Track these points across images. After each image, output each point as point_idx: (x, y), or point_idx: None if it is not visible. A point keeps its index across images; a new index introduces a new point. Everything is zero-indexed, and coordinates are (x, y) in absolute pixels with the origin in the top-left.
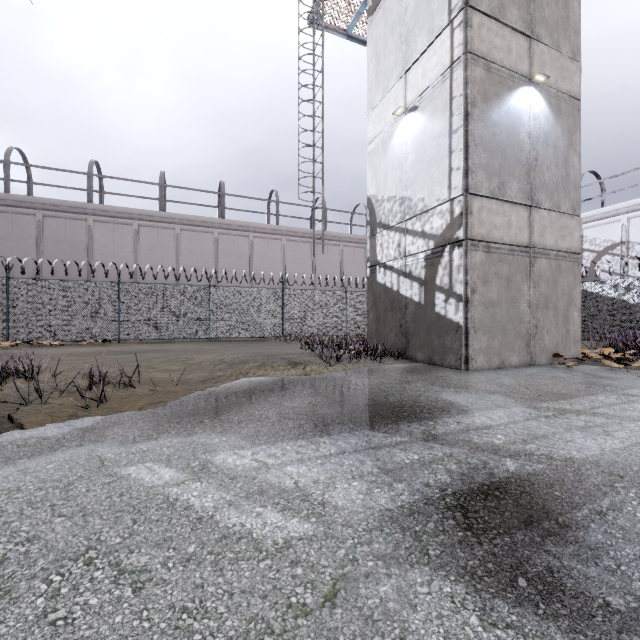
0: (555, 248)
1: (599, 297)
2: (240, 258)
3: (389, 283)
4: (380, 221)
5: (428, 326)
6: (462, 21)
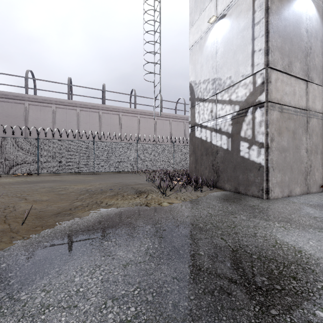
0: (321, 111)
1: None
2: (114, 127)
3: (204, 137)
4: (198, 97)
5: (234, 165)
6: None
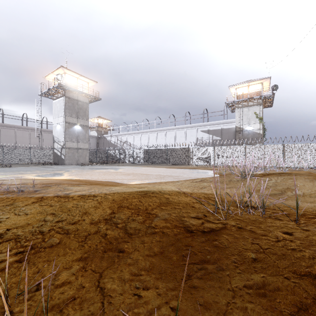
0: (83, 148)
1: (110, 154)
2: (11, 137)
3: (56, 152)
4: (55, 140)
5: (61, 159)
6: (64, 117)
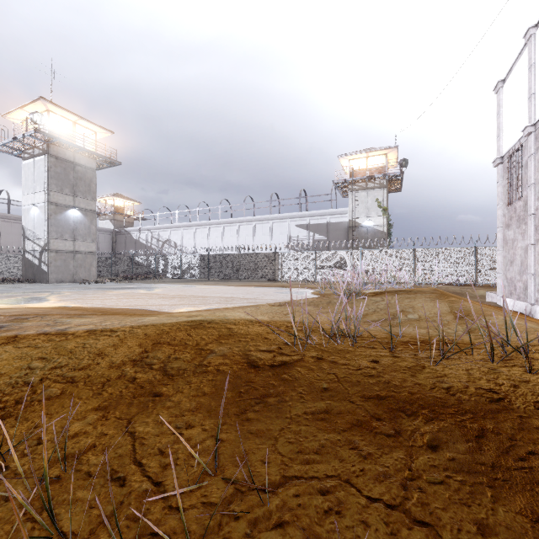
0: (85, 251)
1: (139, 262)
2: None
3: (30, 258)
4: (27, 236)
5: (40, 272)
6: (47, 193)
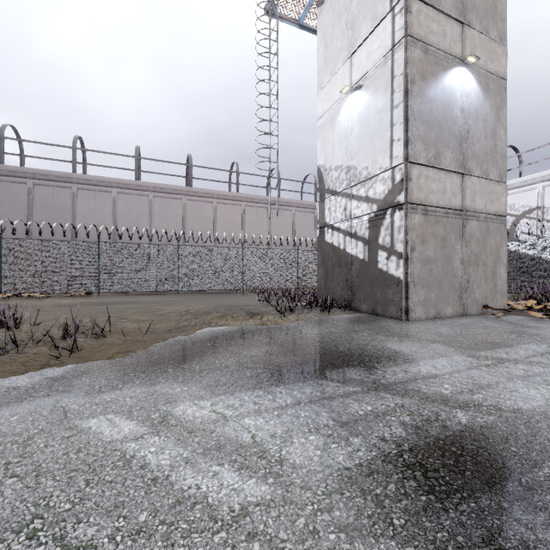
0: (484, 211)
1: (519, 255)
2: (205, 221)
3: (336, 242)
4: (328, 188)
5: (371, 281)
6: (402, 8)
